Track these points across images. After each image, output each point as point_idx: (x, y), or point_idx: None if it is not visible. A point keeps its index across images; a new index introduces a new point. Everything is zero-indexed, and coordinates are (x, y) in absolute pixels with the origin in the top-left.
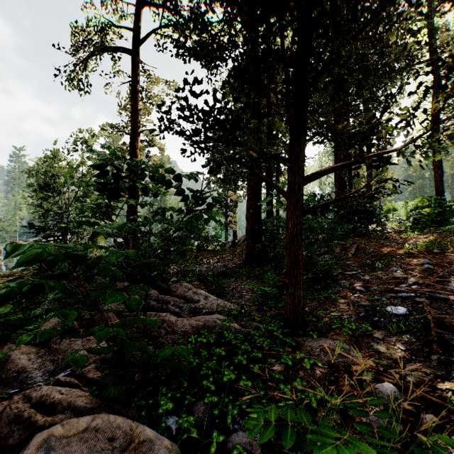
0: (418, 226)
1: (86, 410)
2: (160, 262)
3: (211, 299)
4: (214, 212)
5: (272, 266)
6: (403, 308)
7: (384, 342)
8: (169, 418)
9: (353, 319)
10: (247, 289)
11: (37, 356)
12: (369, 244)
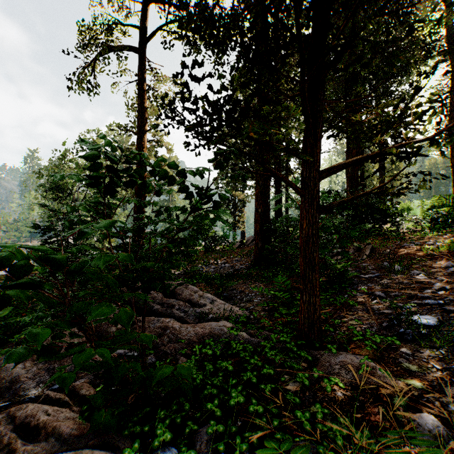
0: (436, 226)
1: (73, 436)
2: (159, 267)
3: (218, 303)
4: (221, 211)
5: (282, 268)
6: (432, 317)
7: (415, 359)
8: (166, 451)
9: (375, 329)
10: (255, 292)
11: (32, 364)
12: (385, 245)
